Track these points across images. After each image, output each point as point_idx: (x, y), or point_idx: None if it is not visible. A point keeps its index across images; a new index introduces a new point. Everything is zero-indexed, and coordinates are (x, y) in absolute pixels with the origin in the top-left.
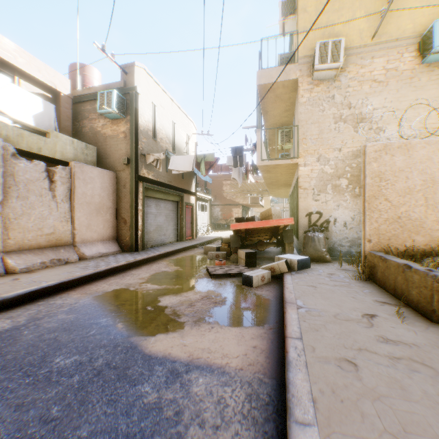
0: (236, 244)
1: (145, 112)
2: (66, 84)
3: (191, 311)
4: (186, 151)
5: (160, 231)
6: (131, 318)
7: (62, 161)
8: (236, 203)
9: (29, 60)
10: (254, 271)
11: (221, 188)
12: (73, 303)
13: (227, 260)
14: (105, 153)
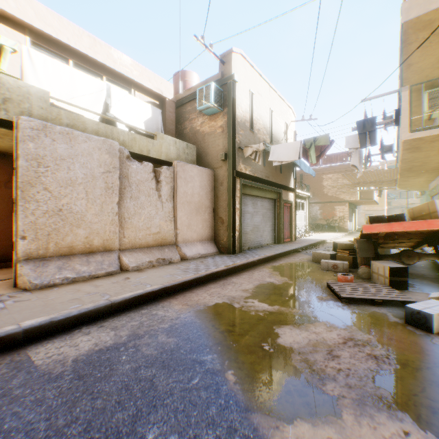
0: (366, 253)
1: (242, 101)
2: (170, 89)
3: (336, 368)
4: (284, 141)
5: (256, 232)
6: (244, 363)
7: (166, 162)
8: (340, 200)
9: (141, 71)
10: (423, 302)
11: (320, 184)
12: (173, 317)
13: (350, 273)
14: (203, 152)
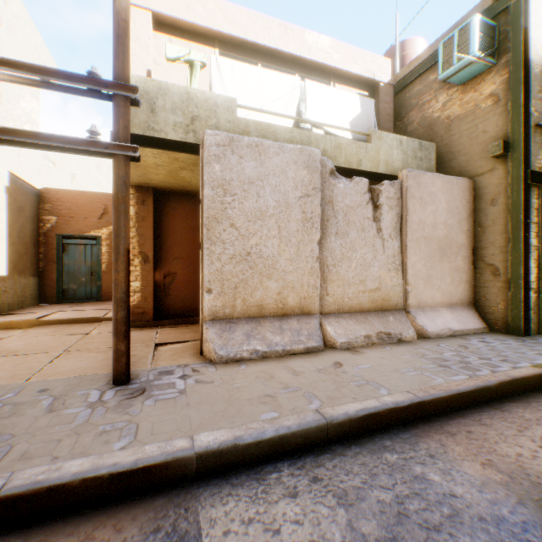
0: None
1: (541, 33)
2: (385, 68)
3: None
4: None
5: None
6: None
7: (385, 176)
8: None
9: (344, 53)
10: None
11: None
12: (480, 510)
13: None
14: (447, 152)
